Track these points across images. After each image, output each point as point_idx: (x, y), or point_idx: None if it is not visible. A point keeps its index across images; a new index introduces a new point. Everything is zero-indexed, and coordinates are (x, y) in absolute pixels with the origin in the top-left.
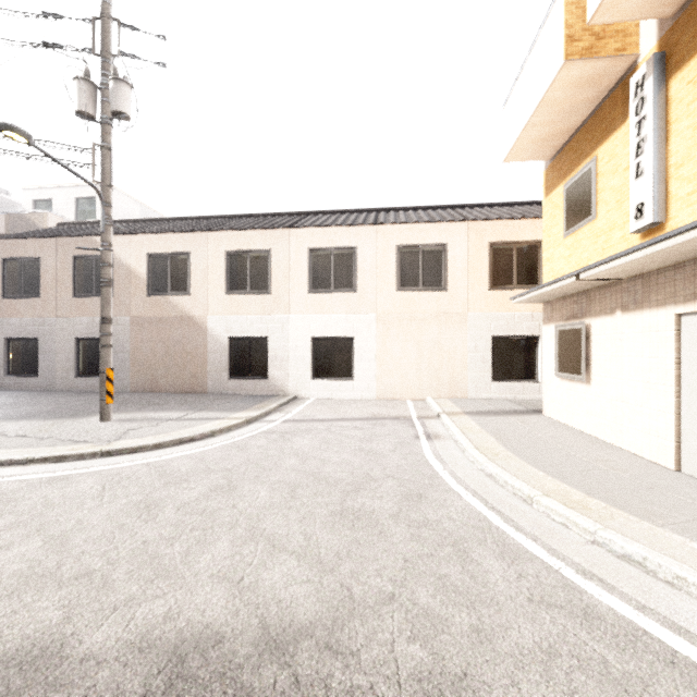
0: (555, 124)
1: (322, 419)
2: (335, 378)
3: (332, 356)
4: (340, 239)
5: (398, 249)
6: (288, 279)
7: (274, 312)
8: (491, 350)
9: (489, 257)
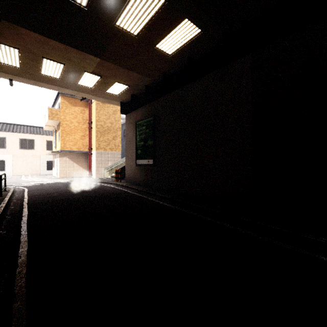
0: (50, 129)
1: None
2: None
3: None
4: (0, 134)
5: (20, 139)
6: None
7: None
8: (47, 163)
9: (46, 143)
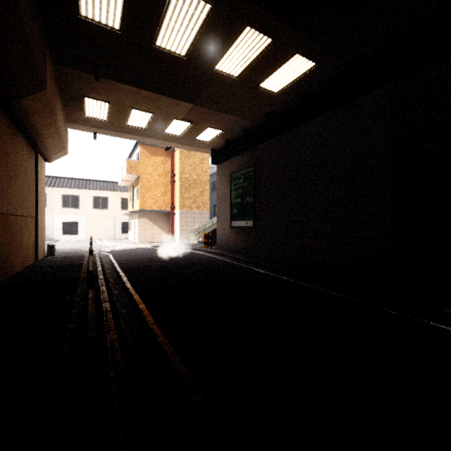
0: (126, 184)
1: (72, 243)
2: (72, 234)
3: (70, 228)
4: (73, 192)
5: (93, 197)
6: (53, 203)
7: (48, 213)
8: (121, 226)
9: (121, 201)
